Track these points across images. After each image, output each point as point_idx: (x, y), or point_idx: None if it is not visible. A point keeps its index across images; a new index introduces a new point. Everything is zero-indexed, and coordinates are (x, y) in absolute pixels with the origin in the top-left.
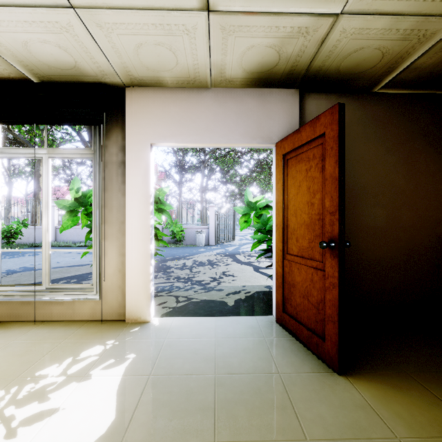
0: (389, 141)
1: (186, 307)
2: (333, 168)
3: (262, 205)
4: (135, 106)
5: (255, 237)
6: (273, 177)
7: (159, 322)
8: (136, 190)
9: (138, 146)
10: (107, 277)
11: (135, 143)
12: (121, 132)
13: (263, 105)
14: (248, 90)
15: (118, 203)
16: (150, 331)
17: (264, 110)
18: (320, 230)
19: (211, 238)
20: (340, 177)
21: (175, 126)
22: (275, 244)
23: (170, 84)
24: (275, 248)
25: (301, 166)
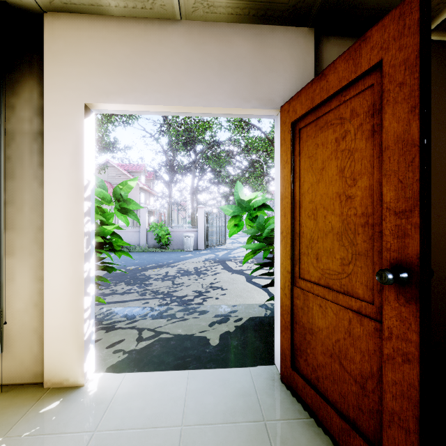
0: (440, 110)
1: (148, 351)
2: (406, 124)
3: (257, 204)
4: (58, 43)
5: (248, 246)
6: (276, 161)
7: (99, 385)
8: (60, 178)
9: (64, 106)
10: (14, 315)
11: (58, 102)
12: (38, 85)
13: (261, 50)
14: (239, 25)
15: (32, 197)
16: (74, 411)
17: (263, 58)
18: (367, 244)
19: (200, 242)
20: (422, 139)
21: (125, 78)
22: (278, 260)
23: (115, 9)
24: (280, 268)
25: (326, 135)
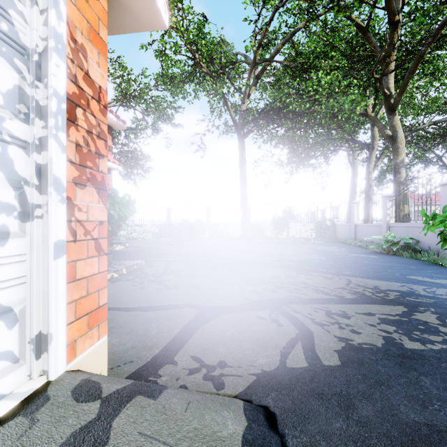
0: None
1: None
2: None
3: None
4: None
5: None
6: None
7: None
8: None
9: None
10: None
11: None
12: None
13: None
14: None
15: None
16: None
17: None
18: None
19: None
20: None
21: None
22: None
23: None
24: None
25: None
